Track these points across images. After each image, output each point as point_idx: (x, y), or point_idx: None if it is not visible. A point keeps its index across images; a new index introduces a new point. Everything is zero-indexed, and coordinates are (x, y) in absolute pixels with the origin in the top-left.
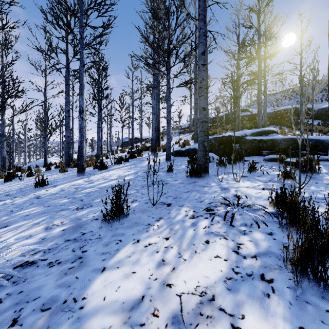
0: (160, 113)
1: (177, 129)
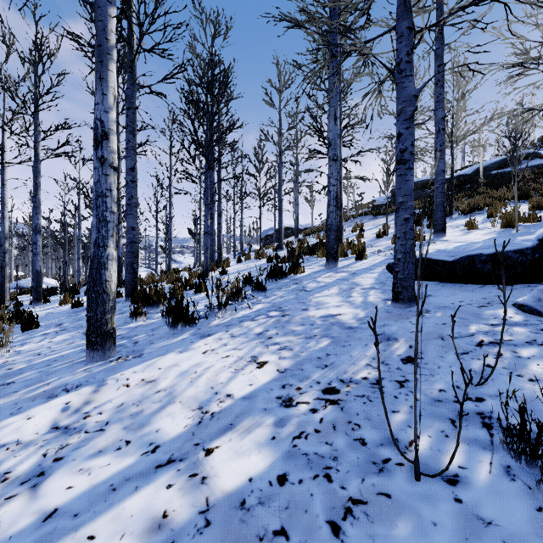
0: (341, 166)
1: (365, 208)
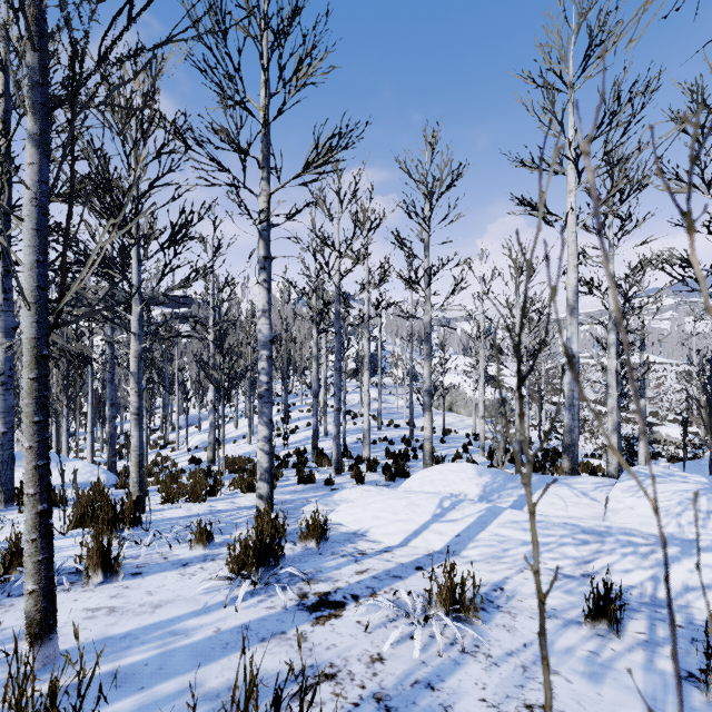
0: None
1: None
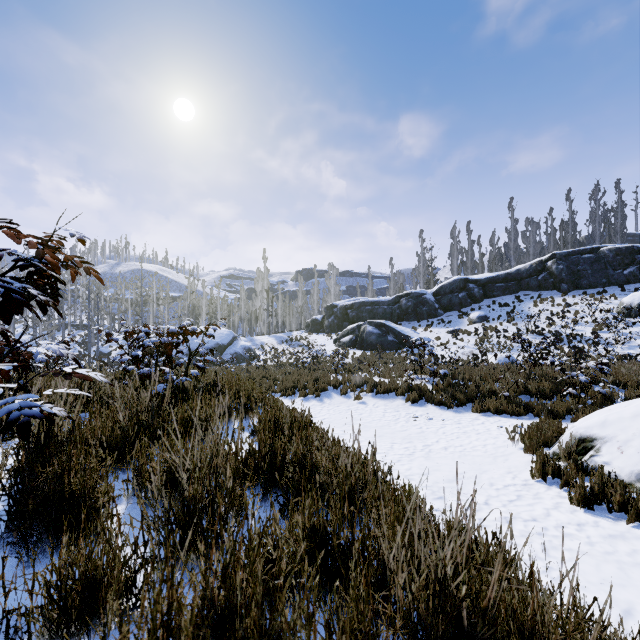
0: None
1: None
